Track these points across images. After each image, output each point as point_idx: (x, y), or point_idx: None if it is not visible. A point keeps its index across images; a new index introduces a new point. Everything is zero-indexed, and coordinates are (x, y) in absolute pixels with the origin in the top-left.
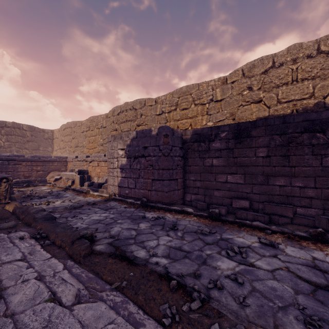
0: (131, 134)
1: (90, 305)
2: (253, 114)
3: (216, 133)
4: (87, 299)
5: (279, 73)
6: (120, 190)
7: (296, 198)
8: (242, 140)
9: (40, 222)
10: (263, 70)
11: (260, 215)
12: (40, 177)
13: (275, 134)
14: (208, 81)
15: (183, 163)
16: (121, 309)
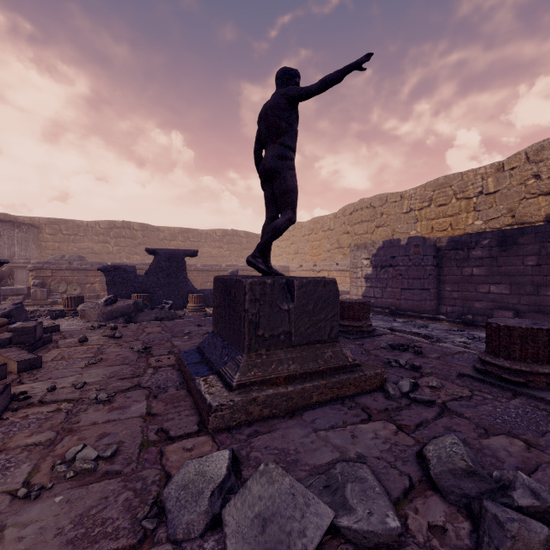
0: (377, 244)
1: None
2: (541, 210)
3: (476, 240)
4: None
5: None
6: None
7: None
8: (508, 248)
9: None
10: None
11: None
12: None
13: (546, 242)
14: (476, 169)
15: (437, 273)
16: None
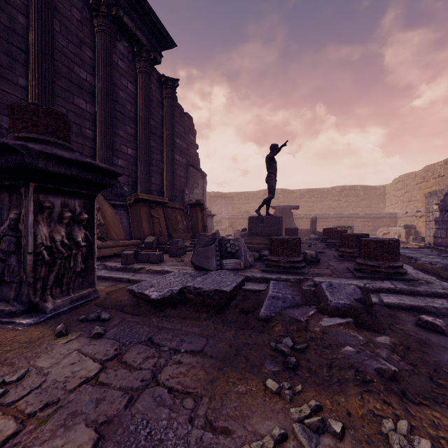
0: (443, 190)
1: None
2: None
3: None
4: None
5: None
6: (434, 241)
7: None
8: None
9: None
10: None
11: None
12: (370, 231)
13: None
14: None
15: None
16: None
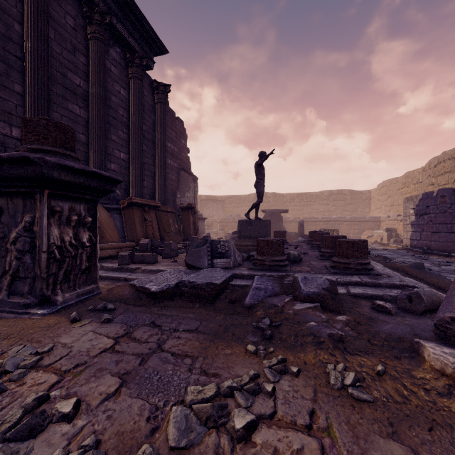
0: (418, 196)
1: None
2: None
3: None
4: None
5: None
6: (411, 243)
7: None
8: None
9: None
10: None
11: None
12: (356, 234)
13: None
14: None
15: None
16: None
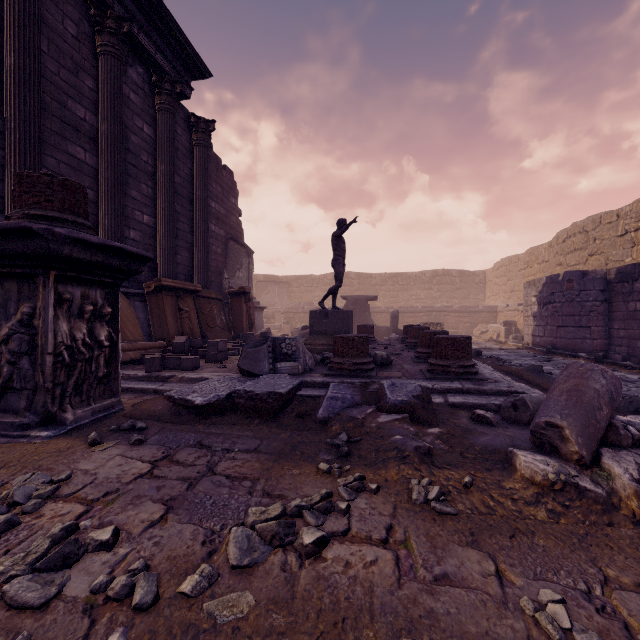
0: (542, 280)
1: None
2: None
3: (639, 271)
4: None
5: None
6: (533, 340)
7: None
8: None
9: None
10: None
11: None
12: (467, 329)
13: None
14: None
15: (606, 309)
16: None
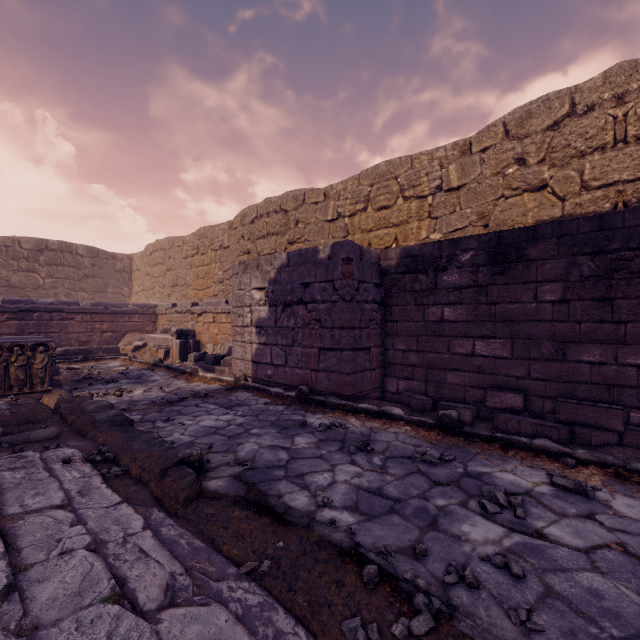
0: (277, 259)
1: (194, 611)
2: (528, 215)
3: (450, 254)
4: (189, 596)
5: (586, 126)
6: (256, 370)
7: (630, 390)
8: (508, 268)
9: (104, 430)
10: (550, 122)
11: (549, 424)
12: (107, 343)
13: (580, 254)
14: (433, 151)
15: (382, 316)
16: (258, 623)
